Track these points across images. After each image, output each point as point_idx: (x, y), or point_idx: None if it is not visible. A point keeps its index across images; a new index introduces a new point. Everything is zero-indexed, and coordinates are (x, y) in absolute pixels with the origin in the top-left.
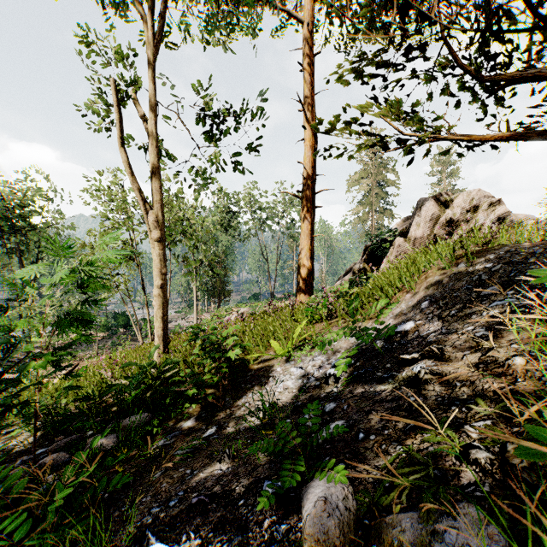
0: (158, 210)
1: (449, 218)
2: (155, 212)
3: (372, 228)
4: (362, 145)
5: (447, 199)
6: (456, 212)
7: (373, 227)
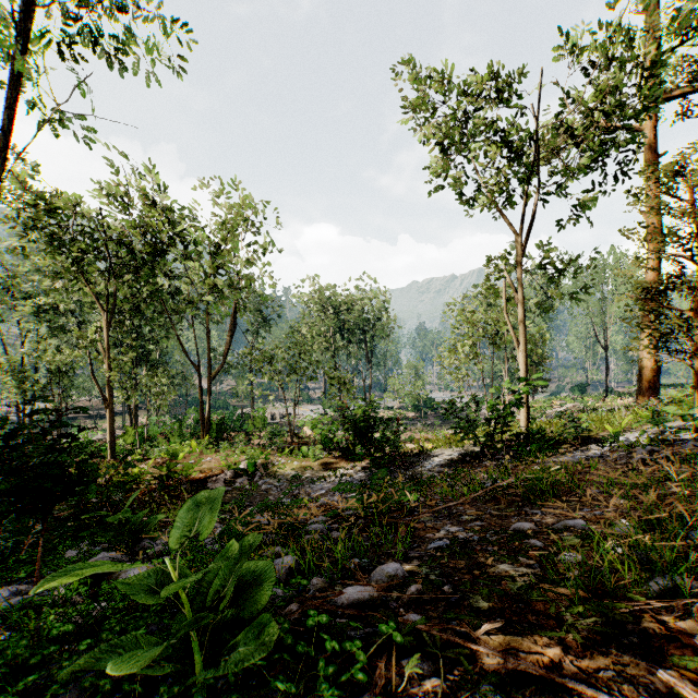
0: (524, 343)
1: None
2: (522, 344)
3: None
4: None
5: None
6: None
7: None
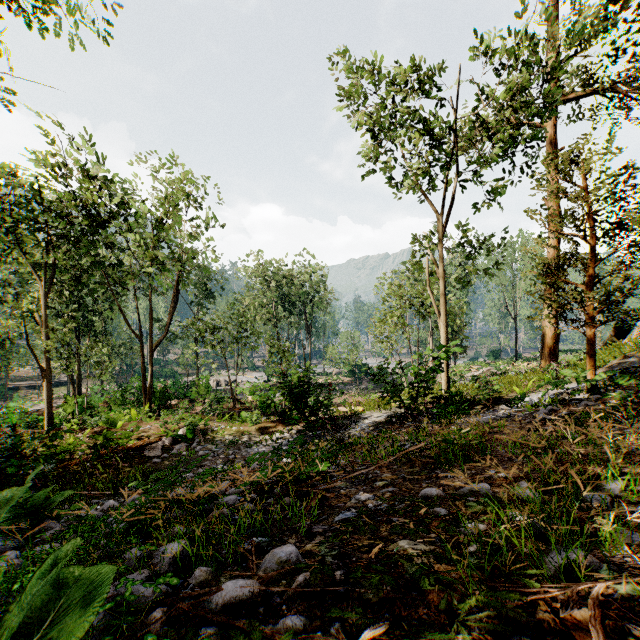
0: (445, 313)
1: None
2: (443, 314)
3: None
4: None
5: None
6: None
7: None
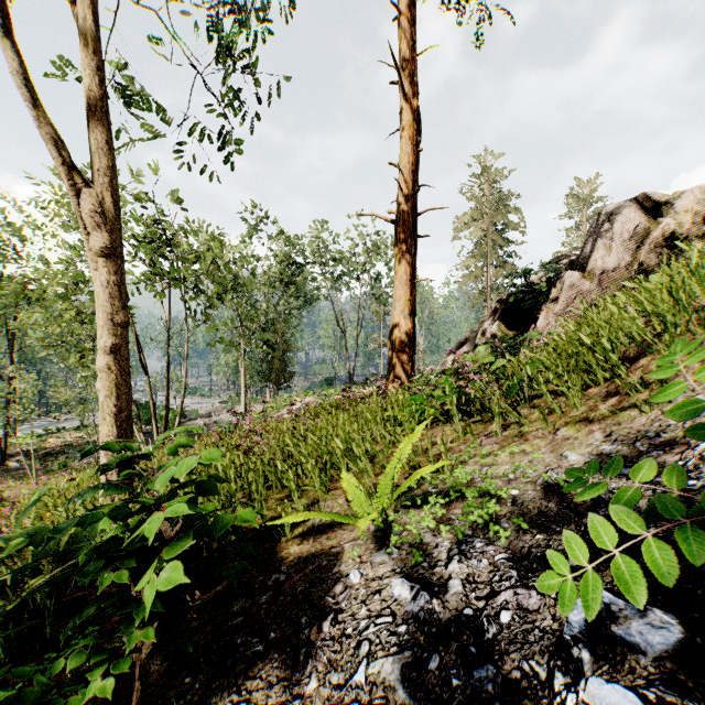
0: (107, 191)
1: (670, 232)
2: (98, 194)
3: (487, 288)
4: (474, 175)
5: (656, 204)
6: (683, 221)
7: (488, 287)
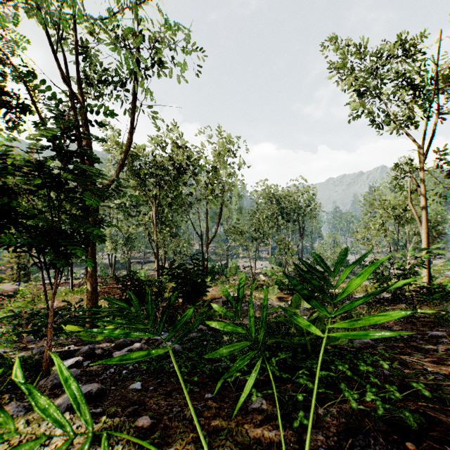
0: (426, 223)
1: None
2: (424, 223)
3: None
4: None
5: None
6: None
7: None
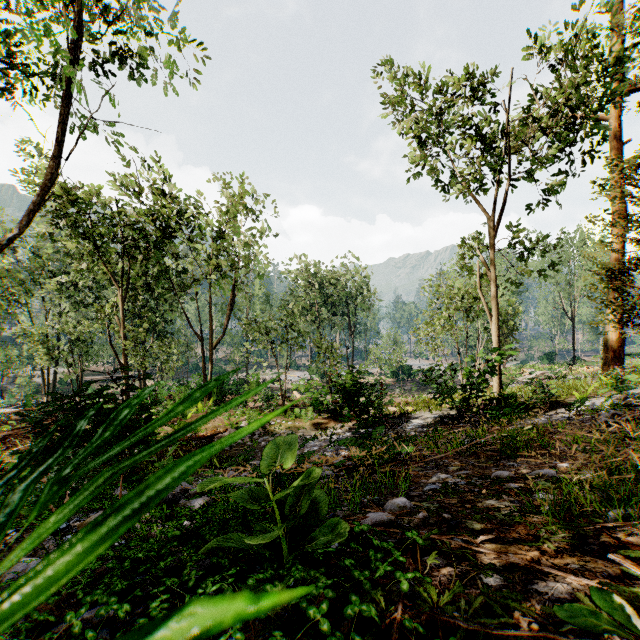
0: (497, 316)
1: None
2: (495, 317)
3: None
4: None
5: None
6: None
7: None
